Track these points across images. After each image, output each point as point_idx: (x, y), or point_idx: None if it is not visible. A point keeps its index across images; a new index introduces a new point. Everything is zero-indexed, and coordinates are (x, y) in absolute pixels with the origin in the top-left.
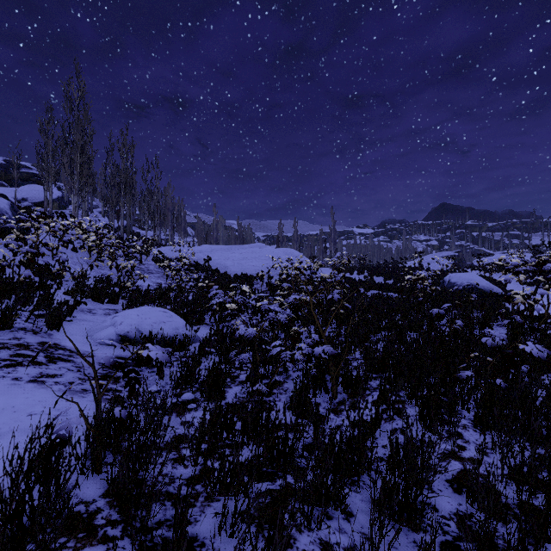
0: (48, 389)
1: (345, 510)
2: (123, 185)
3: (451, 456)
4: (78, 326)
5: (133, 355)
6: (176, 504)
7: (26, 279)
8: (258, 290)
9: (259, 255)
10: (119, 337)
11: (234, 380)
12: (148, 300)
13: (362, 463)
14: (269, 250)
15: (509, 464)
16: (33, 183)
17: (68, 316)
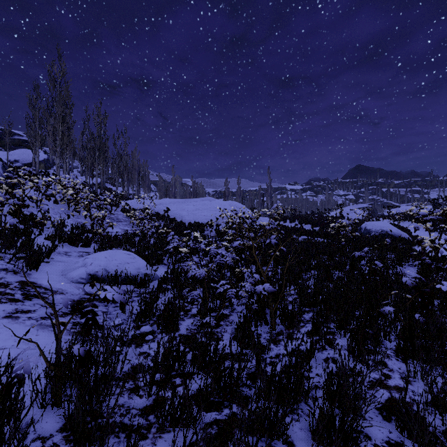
0: (21, 324)
1: (286, 441)
2: (97, 149)
3: (379, 385)
4: (55, 267)
5: (91, 296)
6: (127, 442)
7: (11, 226)
8: (208, 236)
9: (209, 206)
10: (89, 276)
11: (187, 313)
12: (116, 244)
13: (300, 392)
14: (217, 203)
15: (433, 394)
16: (23, 148)
17: (46, 258)
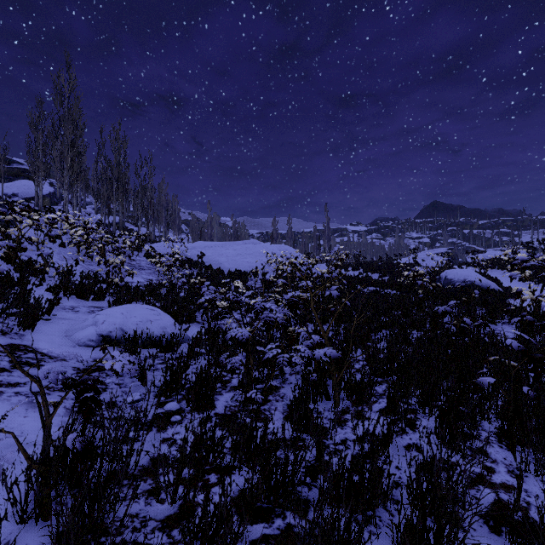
0: (5, 402)
1: None
2: (115, 180)
3: (480, 482)
4: (57, 325)
5: (92, 366)
6: None
7: (3, 274)
8: (252, 287)
9: (253, 251)
10: (100, 337)
11: (225, 385)
12: (137, 296)
13: (376, 494)
14: (263, 247)
15: None
16: (24, 179)
17: (47, 314)
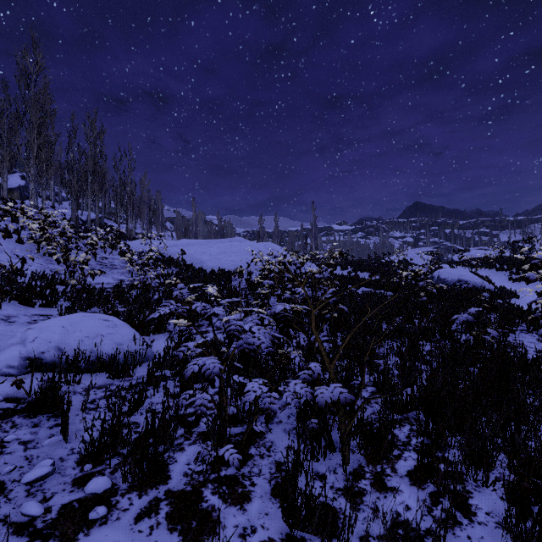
0: None
1: None
2: (90, 173)
3: None
4: None
5: None
6: None
7: None
8: (236, 288)
9: (238, 249)
10: (25, 361)
11: (190, 430)
12: (100, 301)
13: None
14: (249, 245)
15: None
16: None
17: None
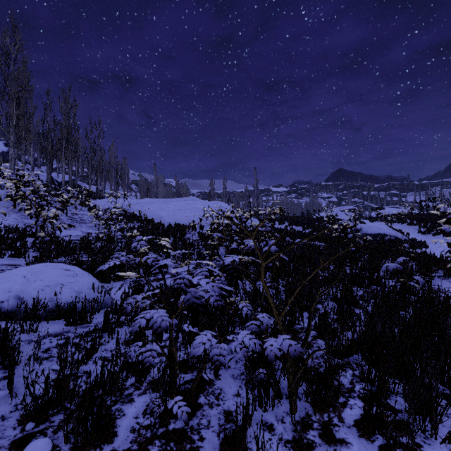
0: None
1: None
2: (64, 141)
3: None
4: None
5: None
6: None
7: None
8: (190, 239)
9: (192, 206)
10: None
11: (141, 379)
12: (67, 251)
13: None
14: (201, 203)
15: None
16: None
17: None
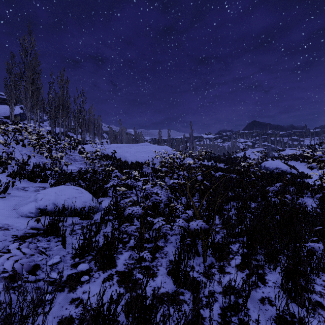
0: None
1: None
2: (61, 105)
3: None
4: (9, 201)
5: None
6: None
7: None
8: (146, 172)
9: (147, 150)
10: (38, 210)
11: (125, 245)
12: (70, 179)
13: None
14: (153, 147)
15: None
16: (4, 104)
17: (3, 193)
